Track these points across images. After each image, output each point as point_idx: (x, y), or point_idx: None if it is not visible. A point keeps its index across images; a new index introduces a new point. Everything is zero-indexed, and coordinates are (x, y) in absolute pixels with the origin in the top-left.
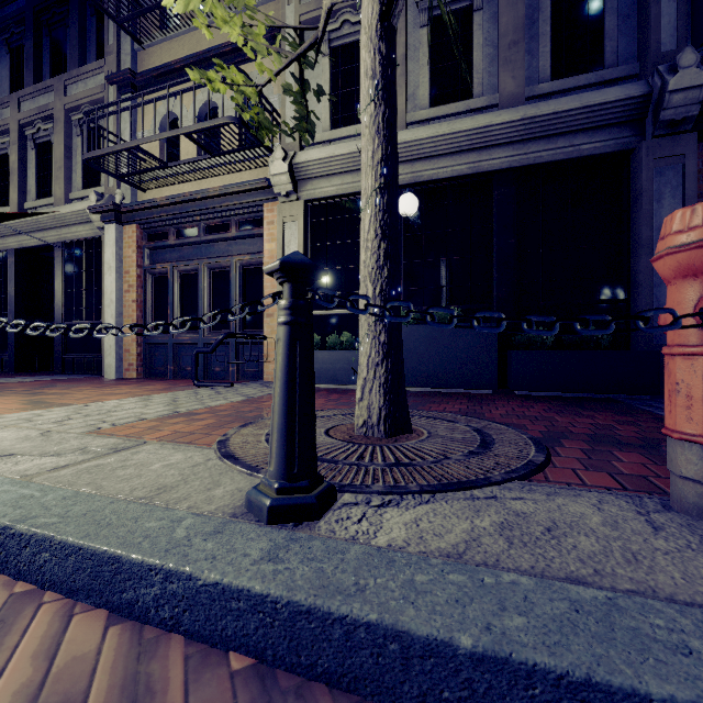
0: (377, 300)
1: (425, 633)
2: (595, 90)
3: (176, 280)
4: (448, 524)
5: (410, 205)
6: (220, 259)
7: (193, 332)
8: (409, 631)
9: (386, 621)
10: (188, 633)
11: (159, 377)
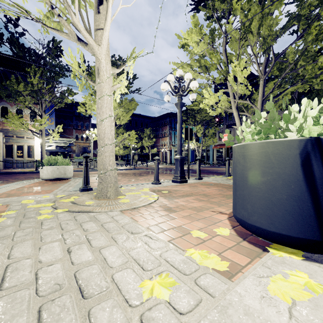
0: None
1: None
2: None
3: None
4: None
5: None
6: None
7: None
8: None
9: None
10: None
11: None
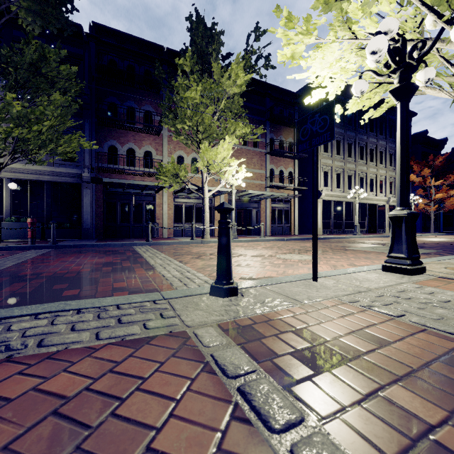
0: None
1: None
2: (71, 168)
3: None
4: None
5: (13, 187)
6: None
7: None
8: None
9: None
10: None
11: None
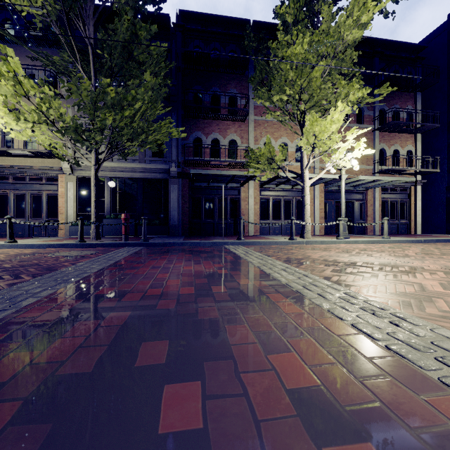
0: (94, 218)
1: (92, 243)
2: (160, 164)
3: (13, 197)
4: (98, 242)
5: (112, 185)
6: (37, 191)
7: (22, 218)
8: (91, 243)
9: (89, 243)
10: (73, 248)
11: (3, 237)
